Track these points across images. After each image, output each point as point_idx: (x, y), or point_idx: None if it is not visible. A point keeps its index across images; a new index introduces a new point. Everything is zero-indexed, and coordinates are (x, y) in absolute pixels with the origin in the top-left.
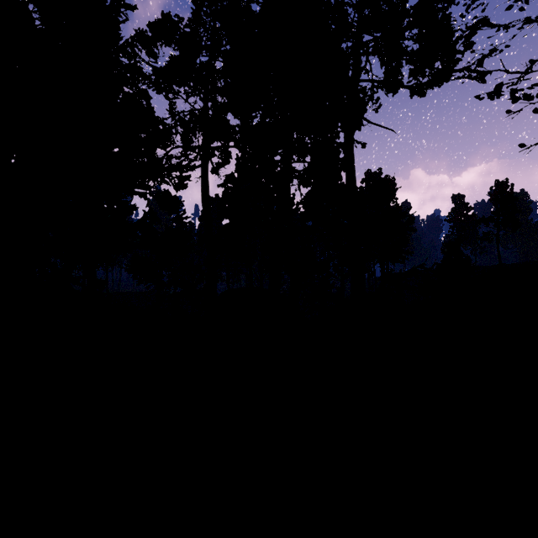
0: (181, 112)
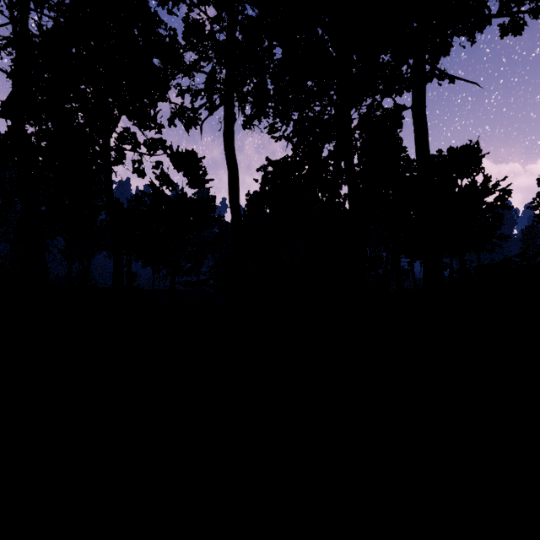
0: None
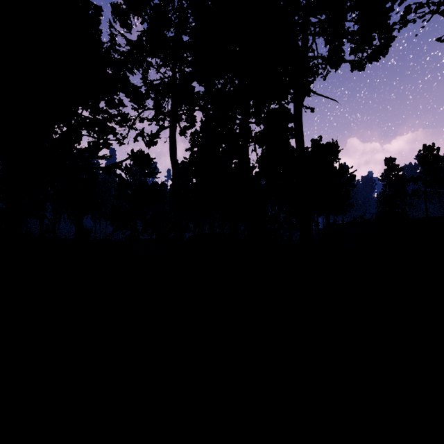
0: (153, 80)
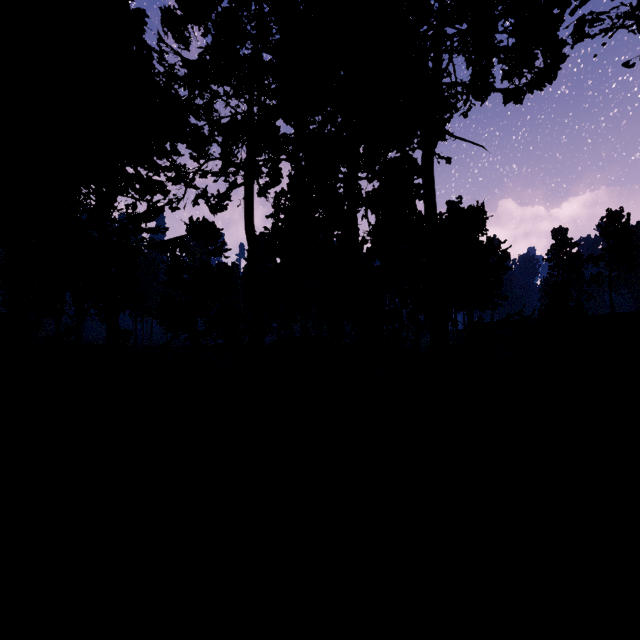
0: (220, 117)
